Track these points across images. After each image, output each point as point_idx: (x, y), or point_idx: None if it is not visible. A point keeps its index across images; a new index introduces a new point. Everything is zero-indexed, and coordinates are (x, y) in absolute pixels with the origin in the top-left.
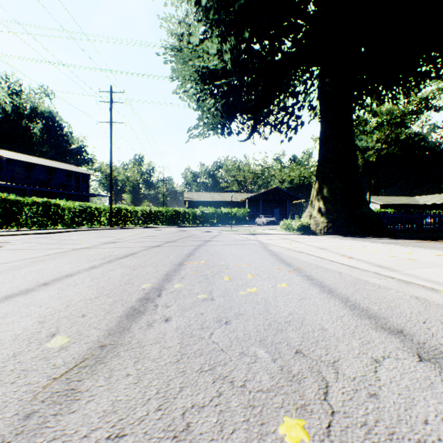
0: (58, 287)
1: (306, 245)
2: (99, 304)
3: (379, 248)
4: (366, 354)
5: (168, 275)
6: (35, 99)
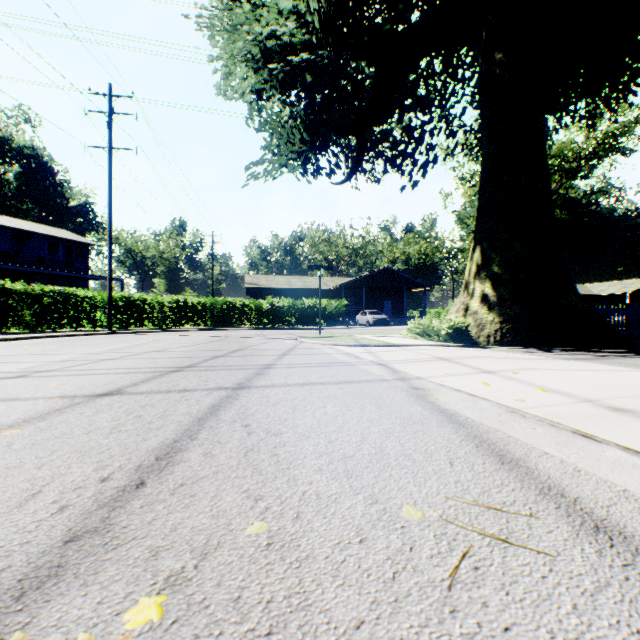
0: None
1: (538, 388)
2: None
3: None
4: None
5: None
6: (7, 126)
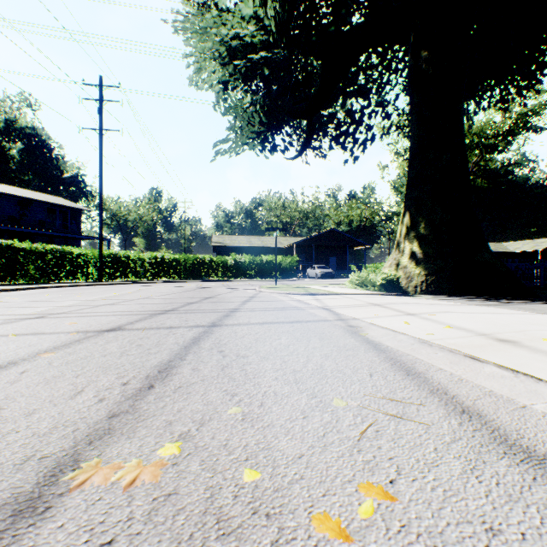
0: None
1: (446, 326)
2: None
3: None
4: None
5: None
6: (12, 109)
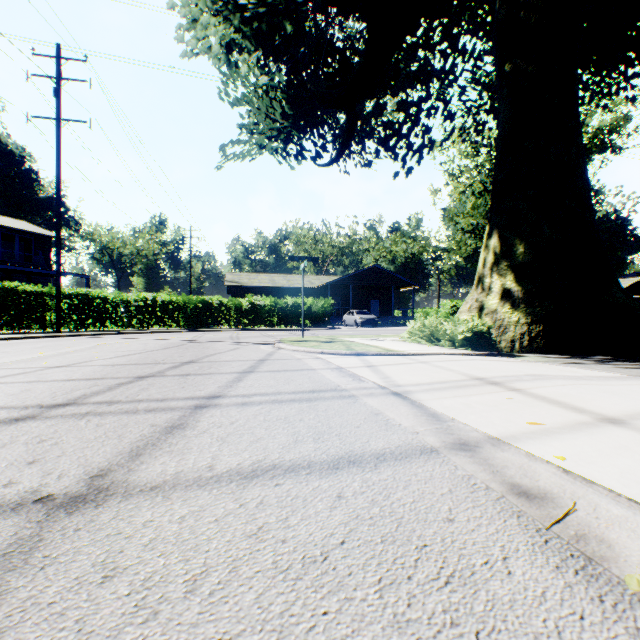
0: None
1: None
2: None
3: None
4: None
5: None
6: None
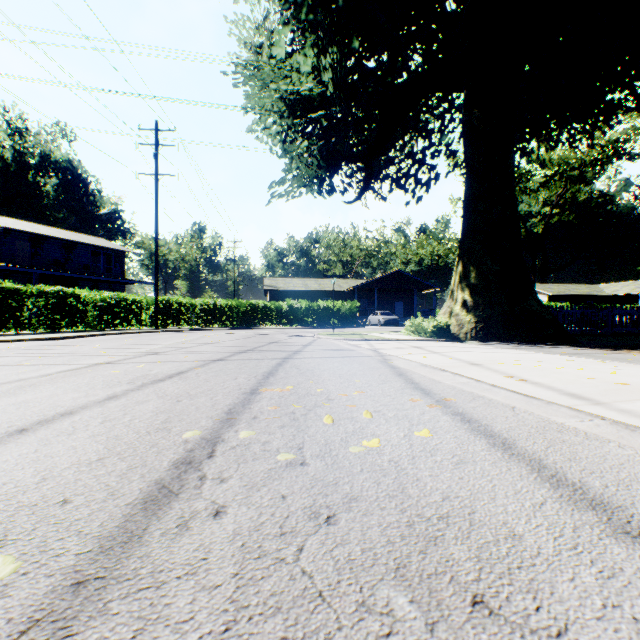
0: (41, 437)
1: (449, 358)
2: (101, 474)
3: (562, 364)
4: (620, 608)
5: (231, 412)
6: (47, 142)
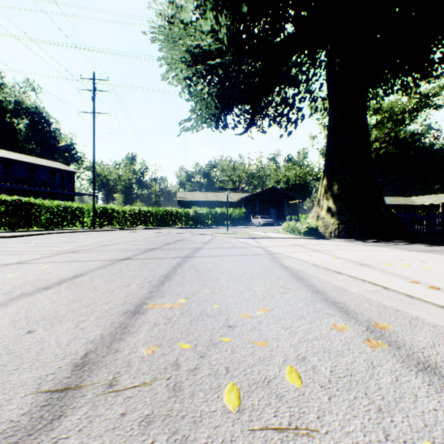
0: None
1: (334, 257)
2: None
3: (443, 264)
4: None
5: (83, 364)
6: (20, 93)
